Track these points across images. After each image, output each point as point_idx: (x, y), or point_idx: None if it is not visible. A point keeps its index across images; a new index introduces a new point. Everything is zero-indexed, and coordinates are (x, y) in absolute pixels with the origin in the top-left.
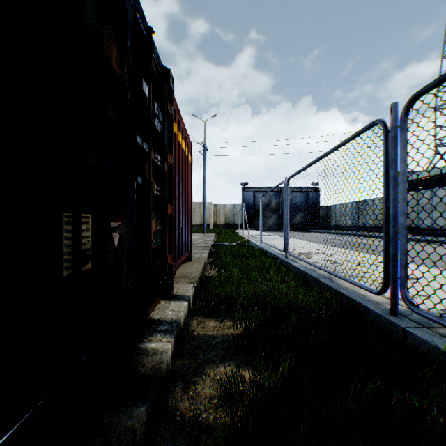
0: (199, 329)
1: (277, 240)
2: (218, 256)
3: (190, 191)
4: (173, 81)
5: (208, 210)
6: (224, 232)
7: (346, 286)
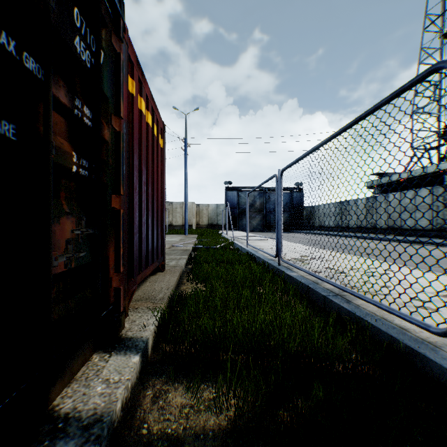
0: (154, 415)
1: (264, 242)
2: (198, 263)
3: (162, 183)
4: (121, 3)
5: (190, 209)
6: (206, 233)
7: (370, 309)
